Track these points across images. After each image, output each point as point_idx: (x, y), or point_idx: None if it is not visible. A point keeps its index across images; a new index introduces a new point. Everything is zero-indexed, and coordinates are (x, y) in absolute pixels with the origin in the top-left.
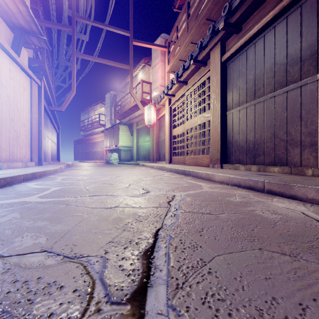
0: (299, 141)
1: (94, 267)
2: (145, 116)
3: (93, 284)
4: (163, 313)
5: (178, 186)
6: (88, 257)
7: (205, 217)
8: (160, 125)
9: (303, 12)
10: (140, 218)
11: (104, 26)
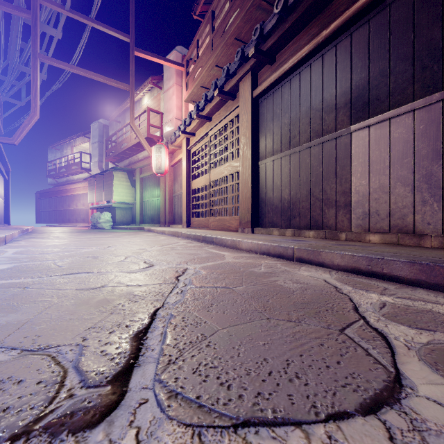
0: (334, 201)
1: (67, 357)
2: (152, 160)
3: (65, 373)
4: (148, 387)
5: (194, 257)
6: (59, 347)
7: (219, 291)
8: (175, 174)
9: (338, 53)
10: (135, 298)
11: (89, 21)
